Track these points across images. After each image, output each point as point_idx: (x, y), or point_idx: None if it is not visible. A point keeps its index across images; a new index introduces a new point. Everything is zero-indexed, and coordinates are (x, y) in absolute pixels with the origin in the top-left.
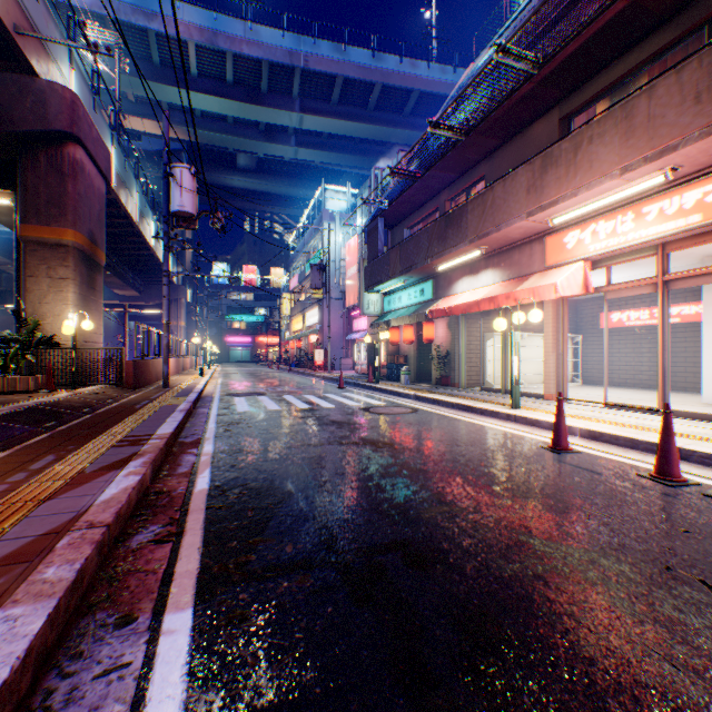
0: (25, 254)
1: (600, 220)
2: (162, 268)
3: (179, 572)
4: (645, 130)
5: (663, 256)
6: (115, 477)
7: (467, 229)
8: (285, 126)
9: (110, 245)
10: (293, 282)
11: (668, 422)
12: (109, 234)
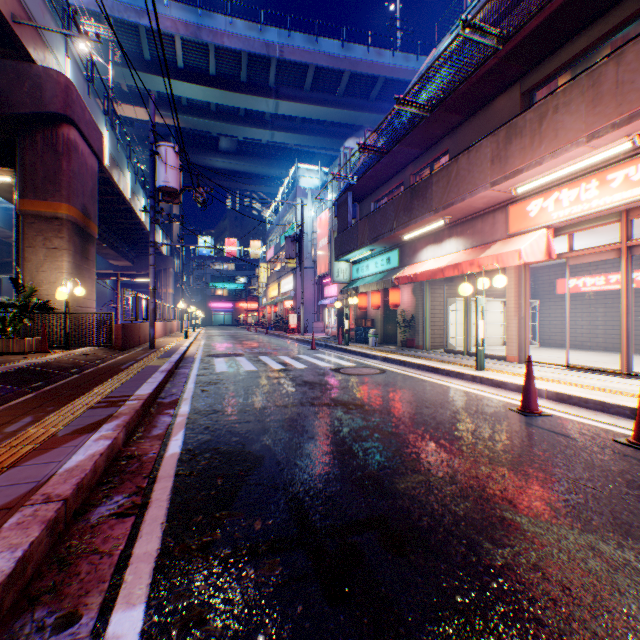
0: (23, 226)
1: (563, 189)
2: None
3: (137, 554)
4: (613, 97)
5: (627, 222)
6: (85, 442)
7: (432, 200)
8: (262, 111)
9: (105, 220)
10: (269, 252)
11: None
12: (104, 210)
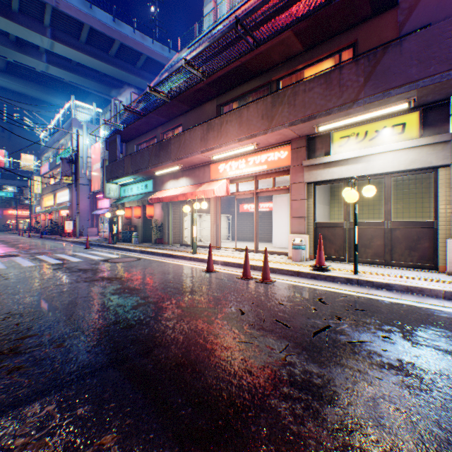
0: None
1: (233, 161)
2: None
3: None
4: (247, 125)
5: (256, 181)
6: None
7: (172, 154)
8: (37, 44)
9: None
10: (44, 168)
11: (247, 254)
12: None
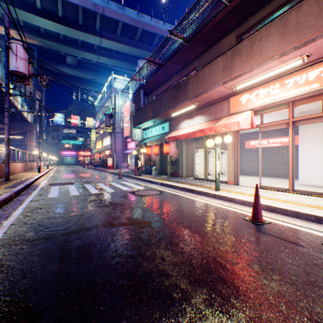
0: None
1: (260, 88)
2: (20, 113)
3: None
4: (295, 31)
5: (292, 108)
6: None
7: (189, 93)
8: (92, 43)
9: None
10: (97, 124)
11: None
12: None
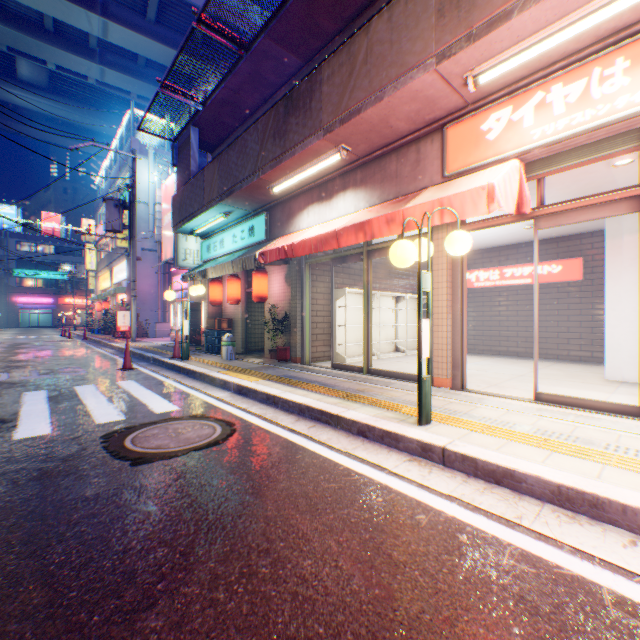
0: None
1: (555, 82)
2: None
3: None
4: None
5: None
6: None
7: (323, 110)
8: (82, 30)
9: None
10: (99, 230)
11: None
12: None
